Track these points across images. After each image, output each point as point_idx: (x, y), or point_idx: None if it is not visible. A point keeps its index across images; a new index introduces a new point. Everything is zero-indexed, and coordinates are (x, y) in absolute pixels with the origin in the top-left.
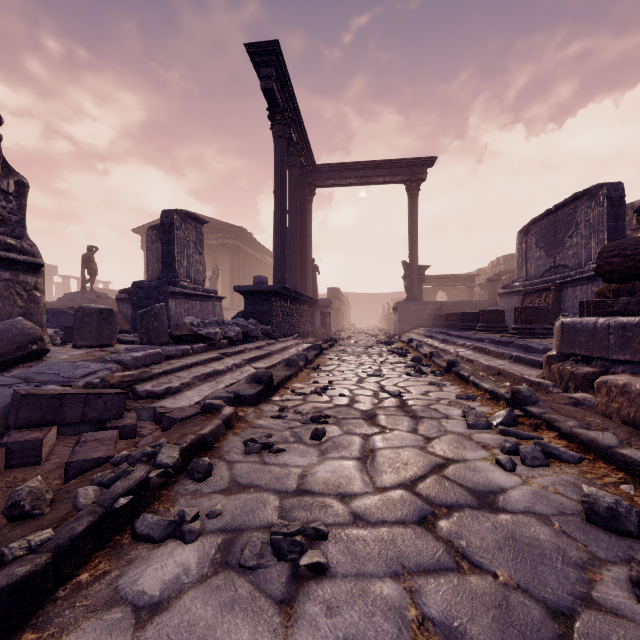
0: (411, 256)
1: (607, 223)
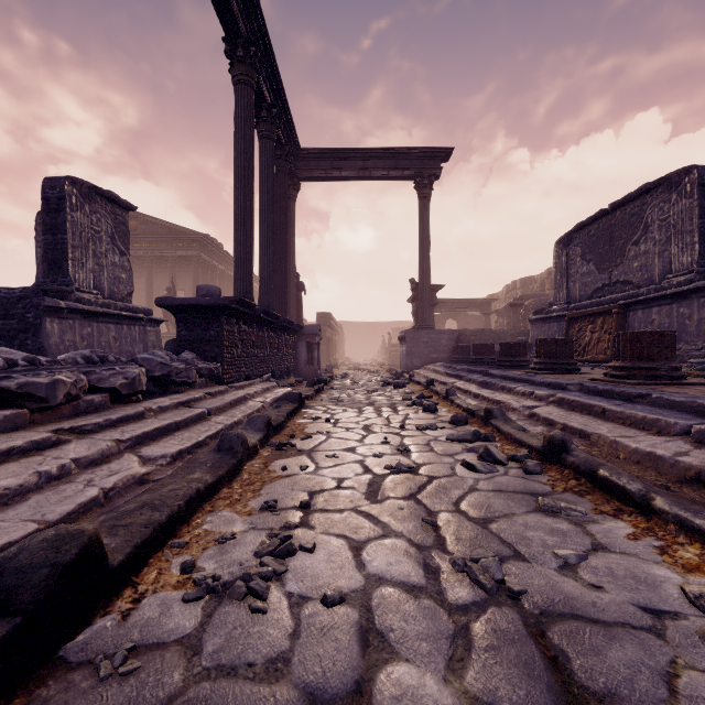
0: (422, 272)
1: (700, 220)
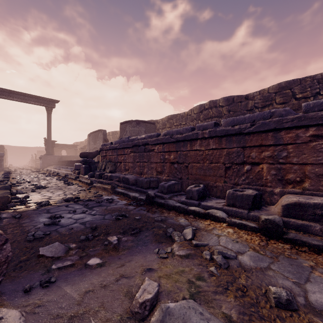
0: (48, 137)
1: (103, 139)
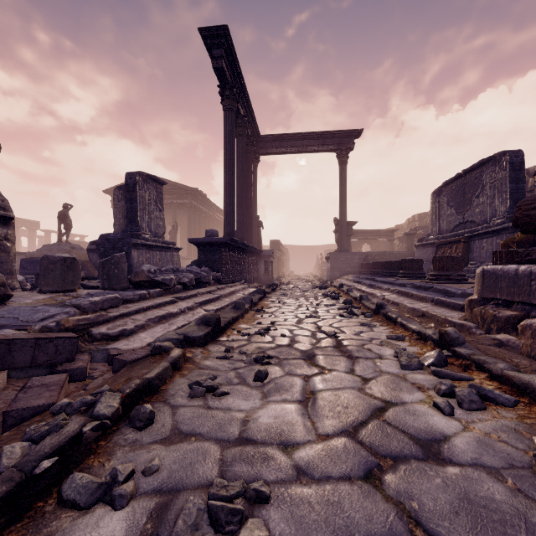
0: (341, 213)
1: (509, 185)
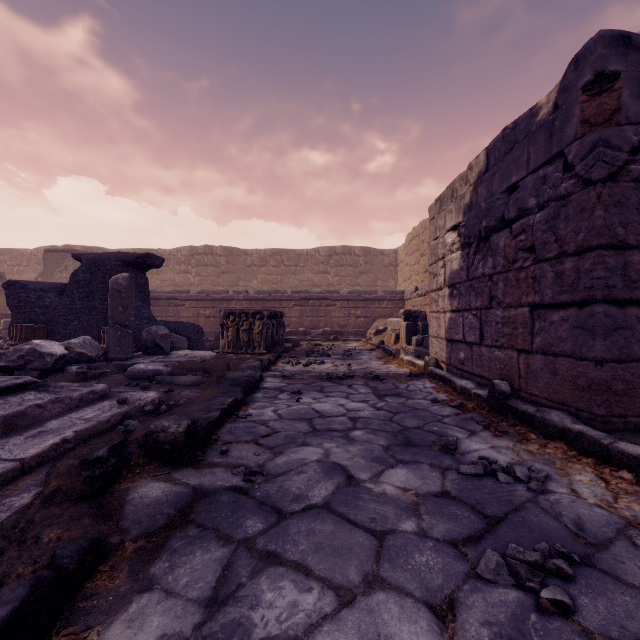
0: None
1: None
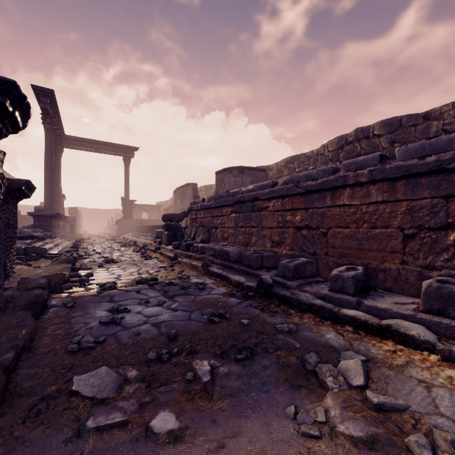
0: (126, 195)
1: (193, 197)
